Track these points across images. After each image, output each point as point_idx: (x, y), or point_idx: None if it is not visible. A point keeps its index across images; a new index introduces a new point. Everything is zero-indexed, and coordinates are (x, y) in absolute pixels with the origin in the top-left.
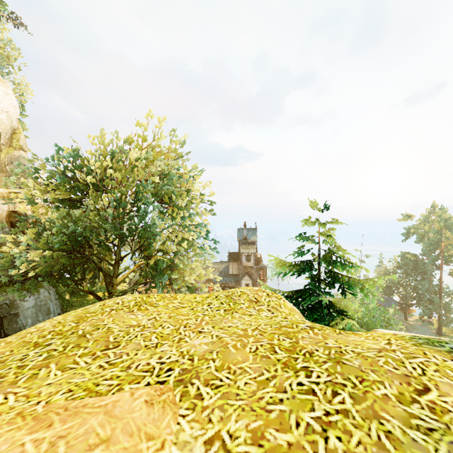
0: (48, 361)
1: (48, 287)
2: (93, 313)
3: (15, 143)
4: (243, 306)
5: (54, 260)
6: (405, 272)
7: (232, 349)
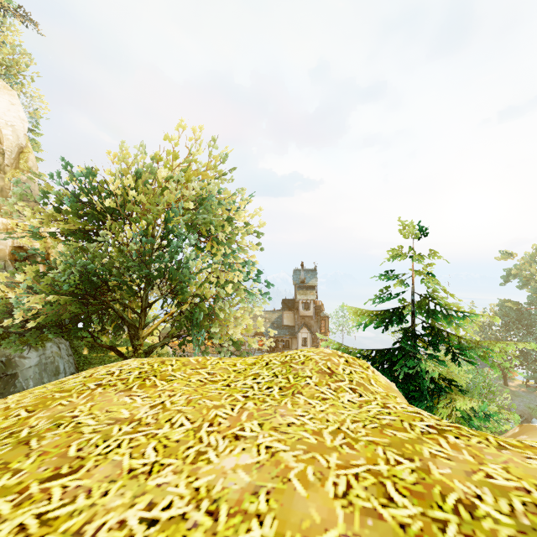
0: None
1: (58, 340)
2: (67, 391)
3: (22, 164)
4: (309, 381)
5: (61, 307)
6: (505, 324)
7: (298, 485)
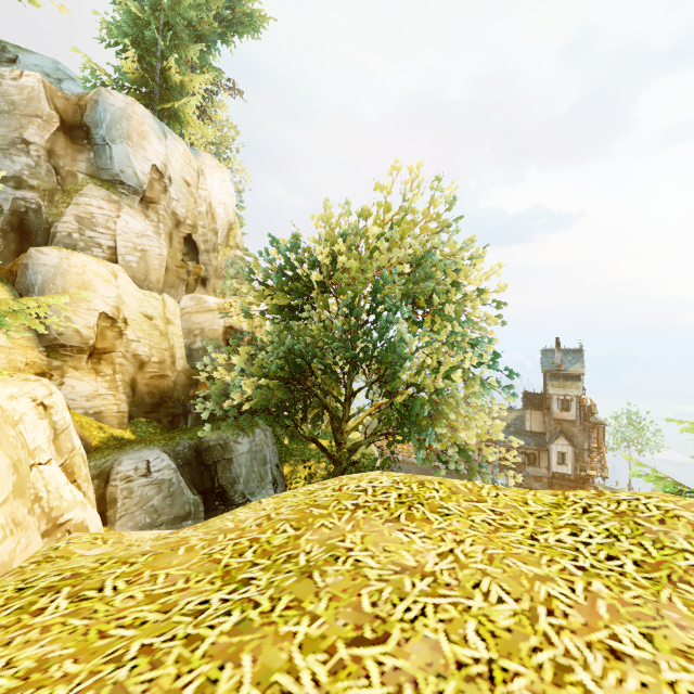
0: (239, 639)
1: (264, 426)
2: (323, 507)
3: (231, 241)
4: None
5: (270, 392)
6: None
7: None
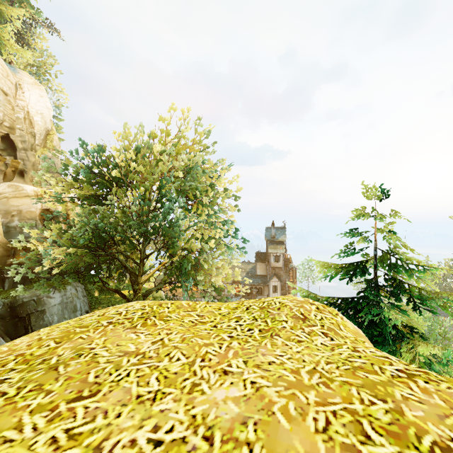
0: None
1: (76, 284)
2: (85, 327)
3: (49, 144)
4: (285, 325)
5: (78, 257)
6: None
7: (281, 418)
